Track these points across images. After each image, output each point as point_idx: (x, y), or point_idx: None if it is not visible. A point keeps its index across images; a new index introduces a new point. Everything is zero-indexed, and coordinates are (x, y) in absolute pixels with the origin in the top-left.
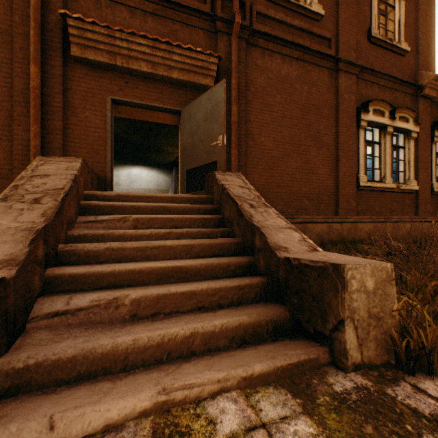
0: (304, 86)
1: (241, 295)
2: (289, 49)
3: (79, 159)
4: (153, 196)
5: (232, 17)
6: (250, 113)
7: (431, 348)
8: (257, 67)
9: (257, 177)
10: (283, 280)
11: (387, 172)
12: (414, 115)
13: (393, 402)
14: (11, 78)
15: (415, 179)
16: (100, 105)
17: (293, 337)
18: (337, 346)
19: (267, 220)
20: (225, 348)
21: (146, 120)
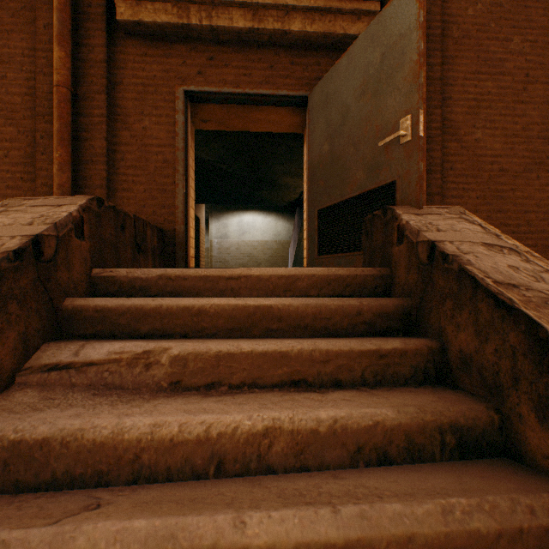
0: None
1: None
2: None
3: (84, 199)
4: (242, 276)
5: None
6: (451, 84)
7: None
8: None
9: None
10: None
11: None
12: None
13: None
14: (35, 79)
15: None
16: (167, 104)
17: None
18: None
19: None
20: None
21: (249, 129)
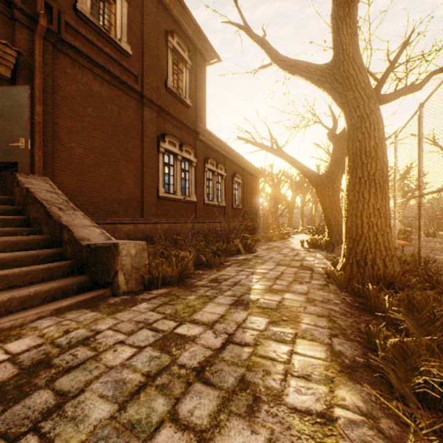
0: (115, 107)
1: (52, 274)
2: (100, 71)
3: None
4: None
5: (36, 14)
6: (59, 117)
7: (158, 276)
8: (67, 74)
9: (67, 180)
10: (86, 259)
11: (178, 188)
12: (194, 151)
13: (136, 299)
14: None
15: (195, 194)
16: None
17: (91, 290)
18: (115, 285)
19: (75, 220)
20: (39, 305)
21: None
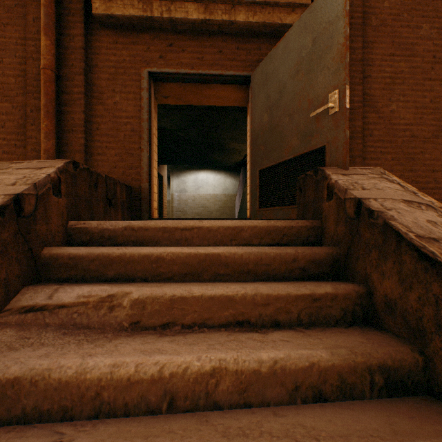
0: None
1: None
2: None
3: (62, 162)
4: (195, 227)
5: None
6: (370, 65)
7: None
8: None
9: None
10: None
11: None
12: None
13: None
14: (26, 63)
15: None
16: (134, 83)
17: None
18: None
19: None
20: None
21: (202, 103)
